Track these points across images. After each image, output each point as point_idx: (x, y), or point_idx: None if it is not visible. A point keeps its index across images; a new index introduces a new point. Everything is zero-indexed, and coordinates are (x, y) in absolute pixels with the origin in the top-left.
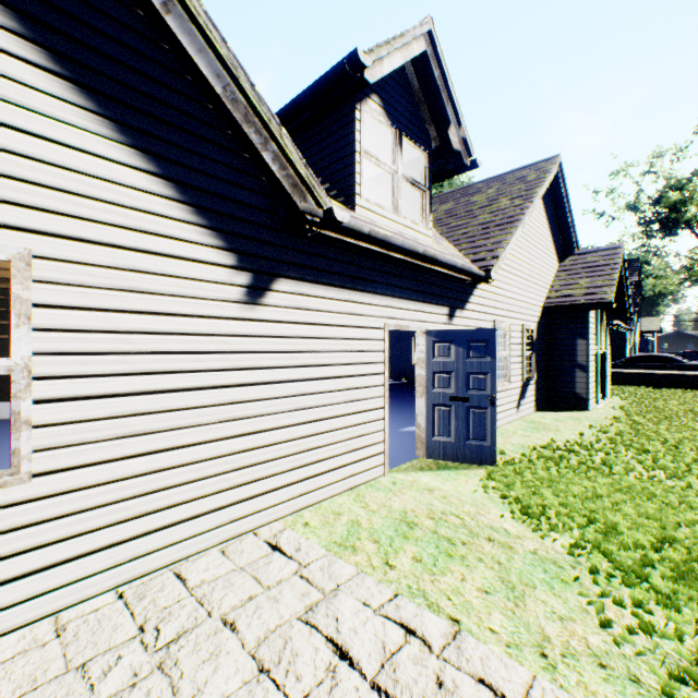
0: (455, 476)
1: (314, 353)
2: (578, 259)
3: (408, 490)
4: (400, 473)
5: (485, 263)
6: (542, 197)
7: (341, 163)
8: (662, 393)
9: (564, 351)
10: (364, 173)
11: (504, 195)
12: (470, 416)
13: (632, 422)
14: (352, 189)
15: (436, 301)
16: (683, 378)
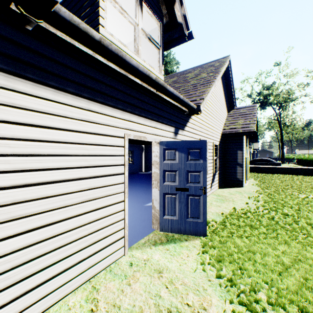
0: (179, 249)
1: (38, 157)
2: (236, 111)
3: (141, 274)
4: (138, 251)
5: (196, 102)
6: (221, 77)
7: (90, 1)
8: (269, 176)
9: (231, 157)
10: (121, 41)
11: (203, 72)
12: (189, 201)
13: (267, 194)
14: (97, 20)
15: (166, 122)
16: (276, 169)
